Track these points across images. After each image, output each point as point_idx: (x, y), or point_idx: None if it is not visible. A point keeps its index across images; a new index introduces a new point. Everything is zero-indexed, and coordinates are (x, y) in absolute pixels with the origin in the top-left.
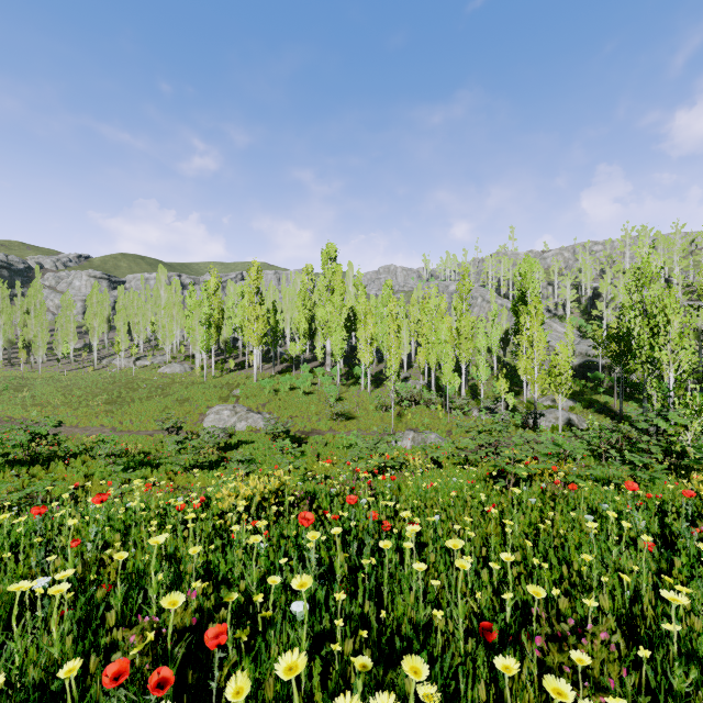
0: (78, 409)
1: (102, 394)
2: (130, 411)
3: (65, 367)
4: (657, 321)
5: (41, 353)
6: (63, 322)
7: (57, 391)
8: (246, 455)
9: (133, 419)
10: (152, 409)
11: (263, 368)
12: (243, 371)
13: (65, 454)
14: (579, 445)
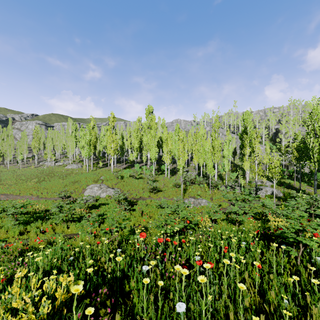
0: (21, 186)
1: (35, 179)
2: (47, 187)
3: (21, 166)
4: None
5: (8, 159)
6: (21, 144)
7: (13, 177)
8: (102, 212)
9: (48, 191)
10: (58, 186)
11: (116, 166)
12: (107, 168)
13: None
14: None
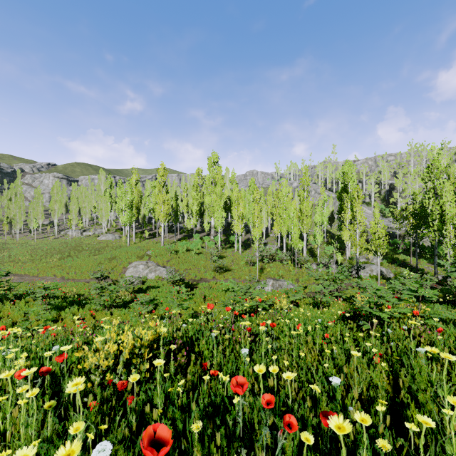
0: (39, 264)
1: (57, 254)
2: (75, 265)
3: (35, 236)
4: (445, 201)
5: (18, 226)
6: (35, 206)
7: (27, 252)
8: (152, 296)
9: (77, 271)
10: (90, 264)
11: (168, 237)
12: (154, 239)
13: (14, 296)
14: (433, 291)
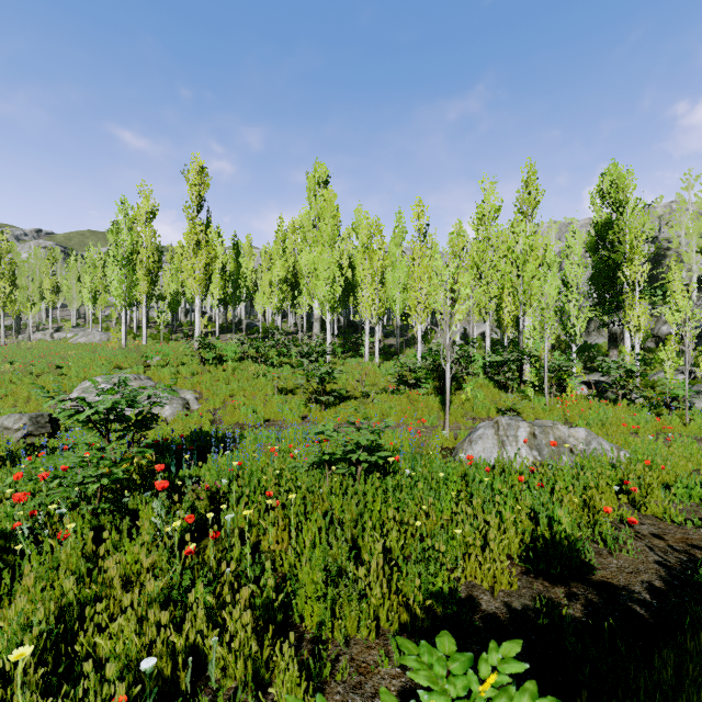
0: None
1: None
2: None
3: None
4: None
5: None
6: None
7: None
8: None
9: None
10: None
11: (222, 338)
12: (191, 341)
13: None
14: None
